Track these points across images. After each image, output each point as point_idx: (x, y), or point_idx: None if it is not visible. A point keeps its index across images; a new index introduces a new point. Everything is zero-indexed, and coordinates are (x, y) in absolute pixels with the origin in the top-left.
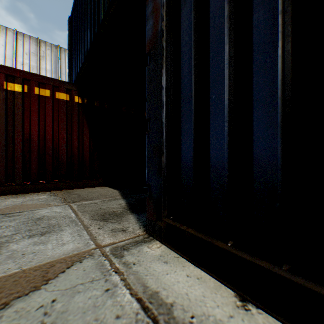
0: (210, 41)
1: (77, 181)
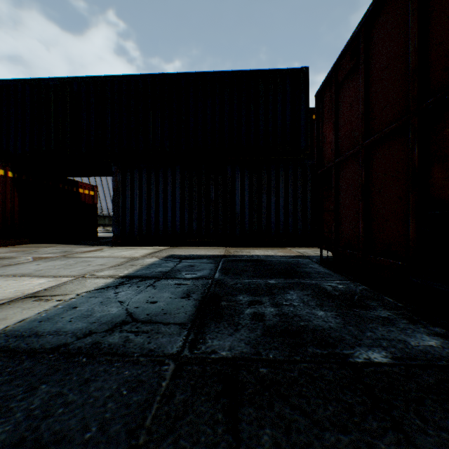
0: (134, 200)
1: (11, 240)
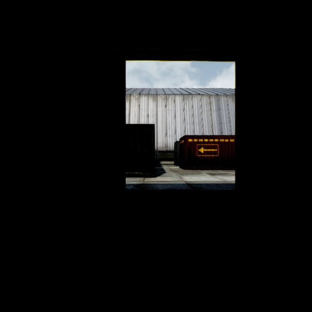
0: None
1: None
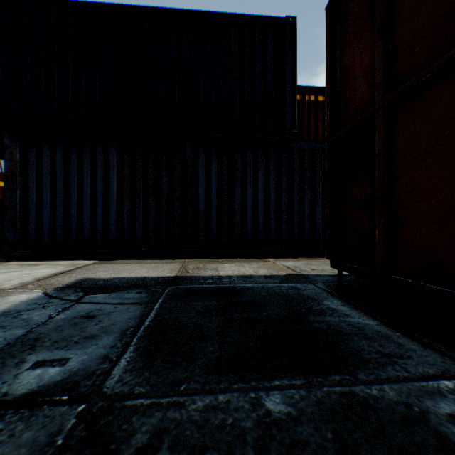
0: (44, 190)
1: None
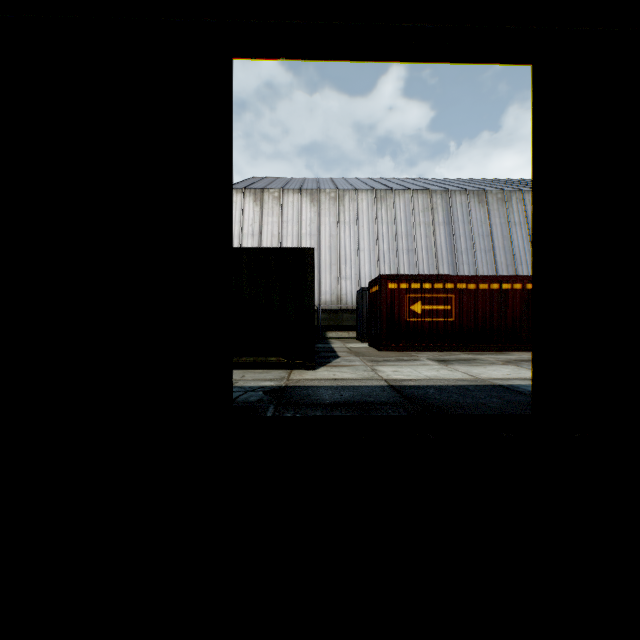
0: None
1: None
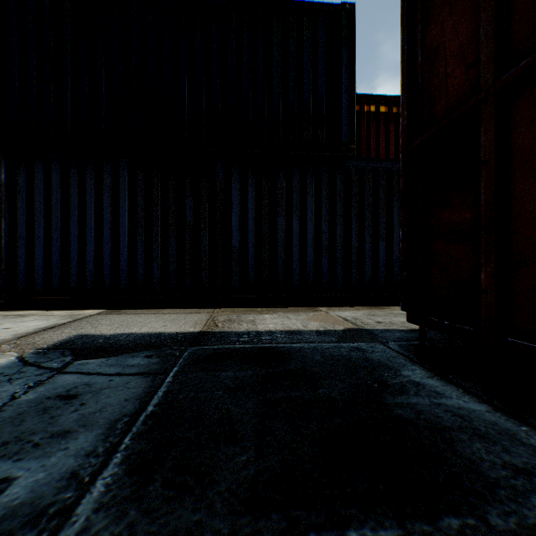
0: (36, 220)
1: None
